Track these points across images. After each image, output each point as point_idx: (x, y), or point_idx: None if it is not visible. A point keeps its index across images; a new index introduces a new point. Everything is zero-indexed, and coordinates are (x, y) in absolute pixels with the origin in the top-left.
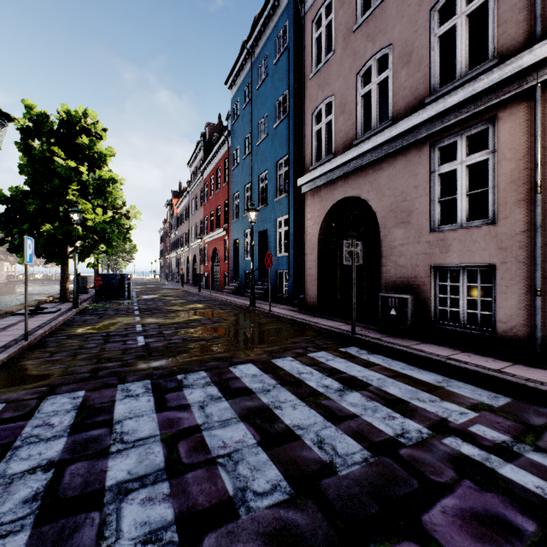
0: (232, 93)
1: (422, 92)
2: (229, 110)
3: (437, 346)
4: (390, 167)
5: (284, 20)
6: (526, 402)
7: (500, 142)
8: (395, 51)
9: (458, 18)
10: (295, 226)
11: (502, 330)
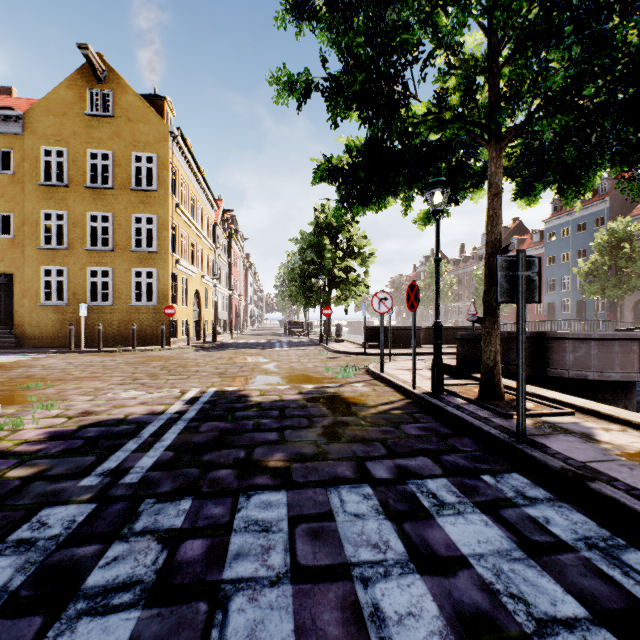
0: (547, 226)
1: None
2: (536, 230)
3: None
4: None
5: (601, 214)
6: None
7: None
8: None
9: None
10: (609, 301)
11: None
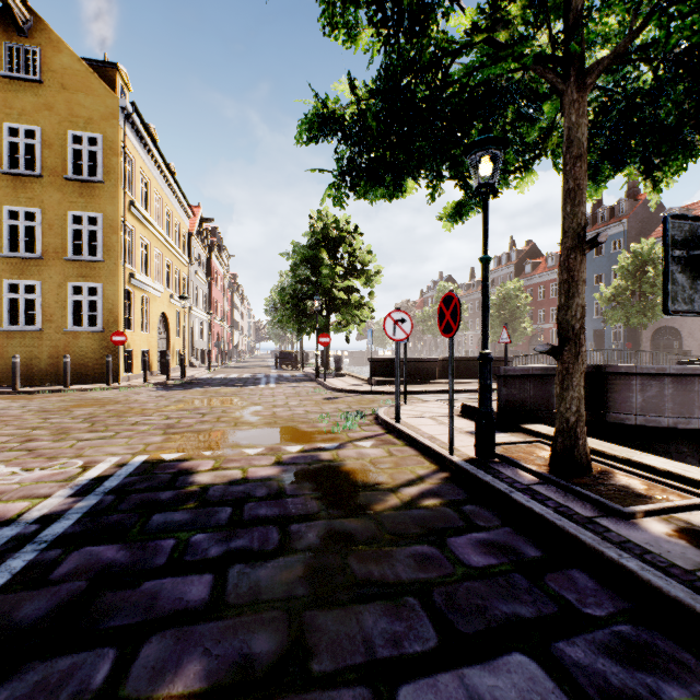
0: None
1: None
2: (551, 253)
3: None
4: (686, 320)
5: (618, 237)
6: None
7: None
8: None
9: None
10: (627, 329)
11: None
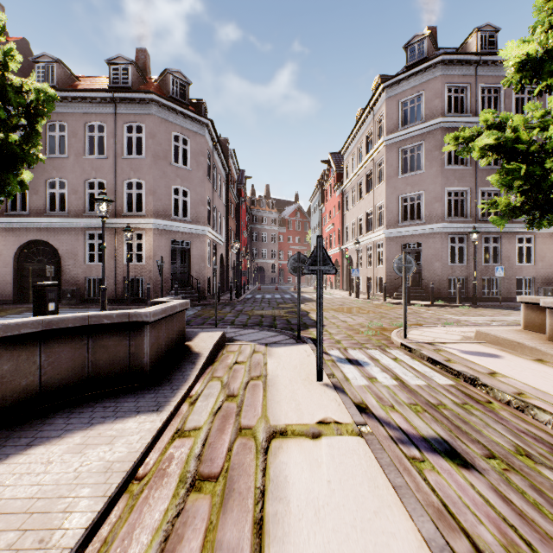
0: None
1: (82, 210)
2: None
3: (88, 304)
4: (67, 234)
5: None
6: (108, 309)
7: (108, 240)
8: (70, 185)
9: (96, 191)
10: None
11: (108, 297)
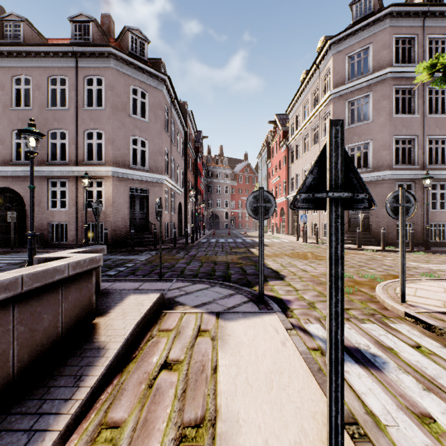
0: None
1: (45, 159)
2: None
3: (49, 249)
4: None
5: None
6: None
7: (69, 187)
8: None
9: (58, 141)
10: None
11: (70, 241)
